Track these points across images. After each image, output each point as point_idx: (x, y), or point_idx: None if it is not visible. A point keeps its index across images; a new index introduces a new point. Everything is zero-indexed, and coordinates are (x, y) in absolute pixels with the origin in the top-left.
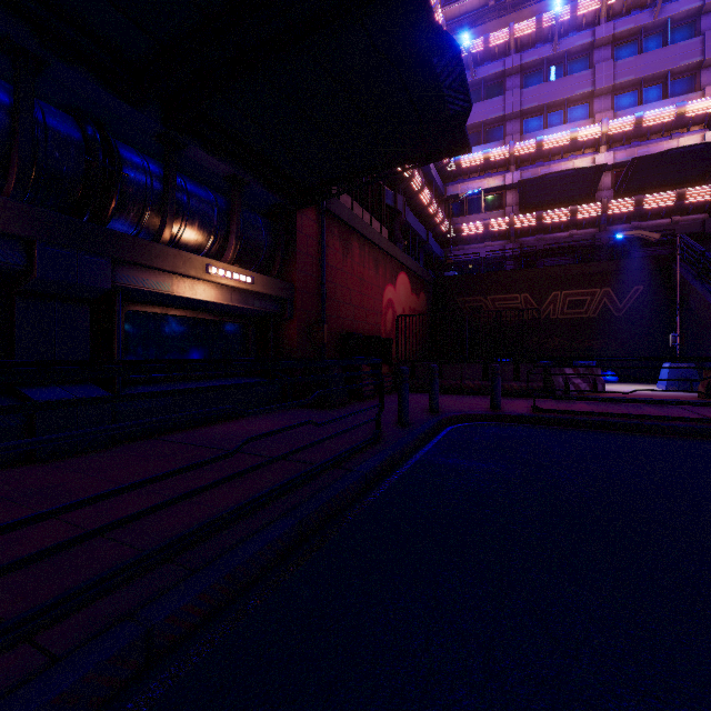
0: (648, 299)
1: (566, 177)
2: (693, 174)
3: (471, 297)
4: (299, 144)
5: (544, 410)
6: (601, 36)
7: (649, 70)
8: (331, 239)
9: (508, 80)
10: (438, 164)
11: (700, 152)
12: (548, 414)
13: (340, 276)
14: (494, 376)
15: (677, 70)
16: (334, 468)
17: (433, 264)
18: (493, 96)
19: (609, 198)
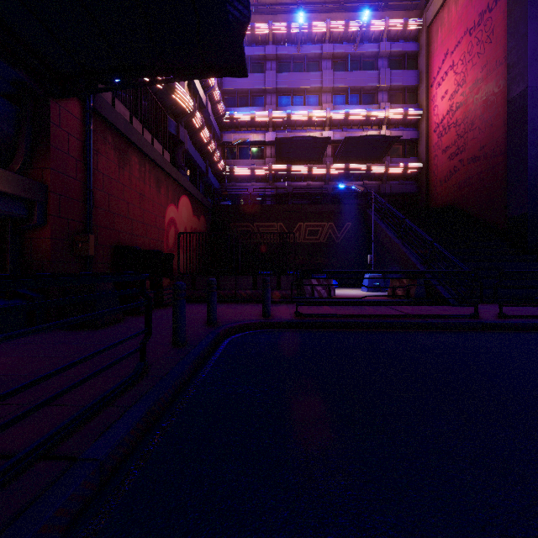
0: (354, 232)
1: (306, 141)
2: (375, 155)
3: (242, 223)
4: (40, 0)
5: (304, 315)
6: (326, 51)
7: (352, 83)
8: (103, 145)
9: (268, 63)
10: (216, 114)
11: (379, 141)
12: (308, 319)
13: (115, 186)
14: (265, 287)
15: (366, 88)
16: (43, 461)
17: (212, 194)
18: (257, 72)
19: (330, 162)
